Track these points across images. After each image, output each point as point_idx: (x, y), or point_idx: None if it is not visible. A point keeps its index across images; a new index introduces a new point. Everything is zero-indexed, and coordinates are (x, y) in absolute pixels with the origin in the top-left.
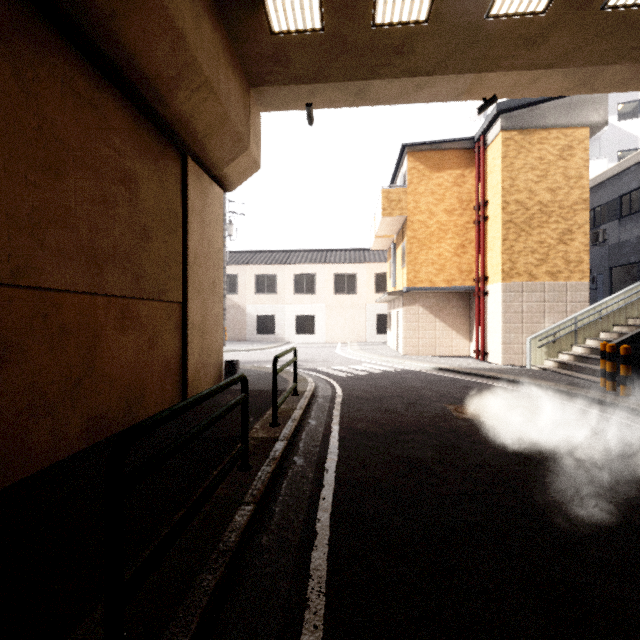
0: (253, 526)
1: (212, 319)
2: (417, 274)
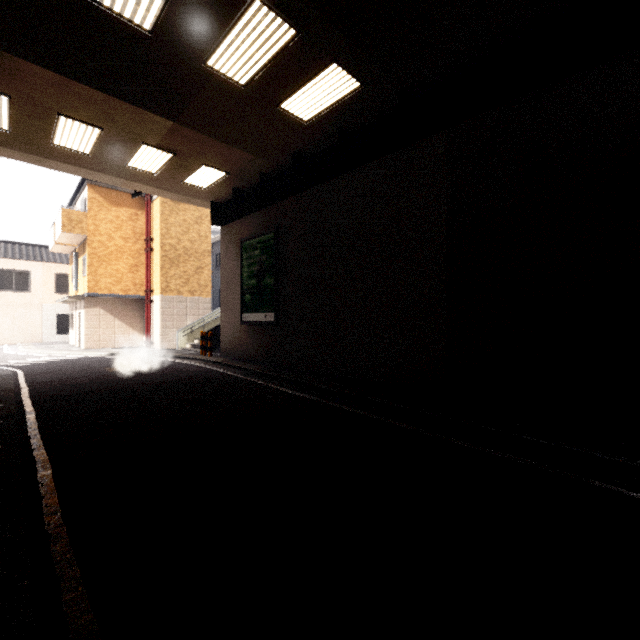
0: None
1: None
2: (97, 283)
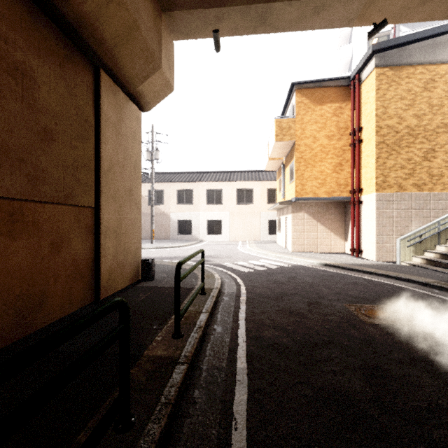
0: None
1: (129, 223)
2: (303, 187)
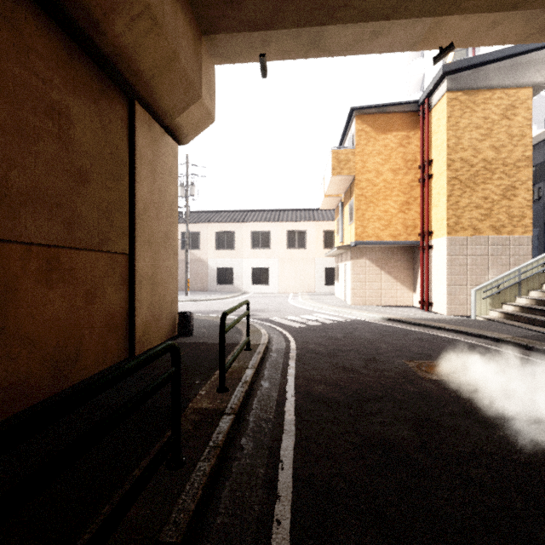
0: None
1: (165, 271)
2: (364, 229)
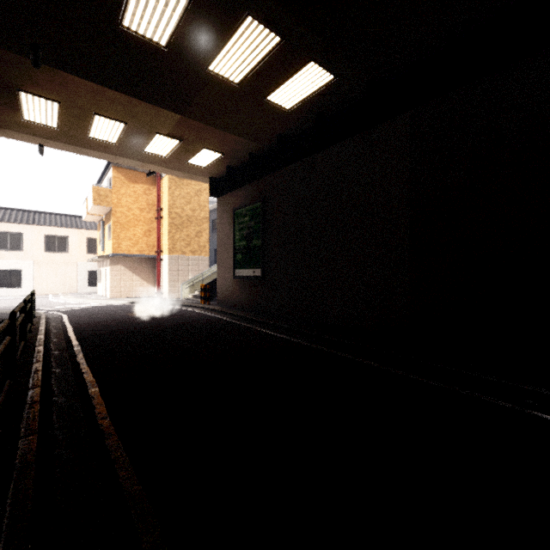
0: (45, 339)
1: None
2: (120, 245)
